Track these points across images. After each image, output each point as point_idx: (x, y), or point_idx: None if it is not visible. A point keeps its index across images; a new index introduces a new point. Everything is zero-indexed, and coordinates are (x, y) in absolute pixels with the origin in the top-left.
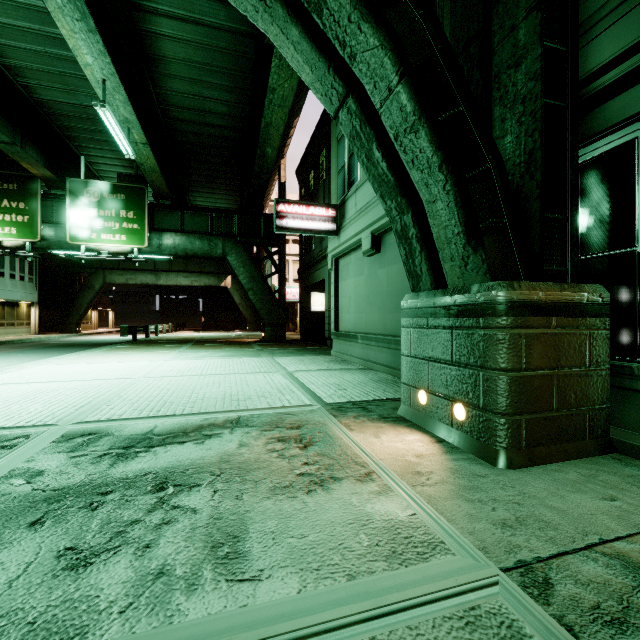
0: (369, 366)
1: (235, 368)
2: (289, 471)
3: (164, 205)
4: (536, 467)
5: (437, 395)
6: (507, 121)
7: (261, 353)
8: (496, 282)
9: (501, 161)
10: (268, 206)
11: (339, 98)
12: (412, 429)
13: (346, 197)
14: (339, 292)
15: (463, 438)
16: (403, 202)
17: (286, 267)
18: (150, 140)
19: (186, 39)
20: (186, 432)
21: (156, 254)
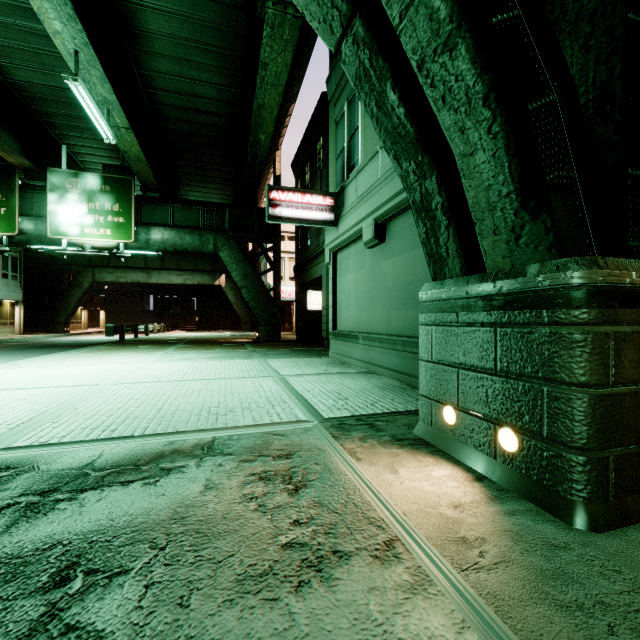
0: (372, 369)
1: (221, 372)
2: (270, 538)
3: (152, 198)
4: (633, 527)
5: (472, 414)
6: (565, 50)
7: (253, 354)
8: (570, 258)
9: (572, 89)
10: (263, 202)
11: (342, 22)
12: (437, 458)
13: (345, 183)
14: (337, 288)
15: (514, 477)
16: (425, 161)
17: (282, 265)
18: (135, 127)
19: (170, 11)
20: (138, 464)
21: (143, 249)
